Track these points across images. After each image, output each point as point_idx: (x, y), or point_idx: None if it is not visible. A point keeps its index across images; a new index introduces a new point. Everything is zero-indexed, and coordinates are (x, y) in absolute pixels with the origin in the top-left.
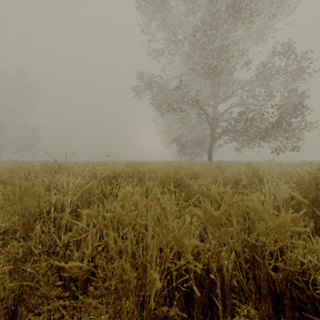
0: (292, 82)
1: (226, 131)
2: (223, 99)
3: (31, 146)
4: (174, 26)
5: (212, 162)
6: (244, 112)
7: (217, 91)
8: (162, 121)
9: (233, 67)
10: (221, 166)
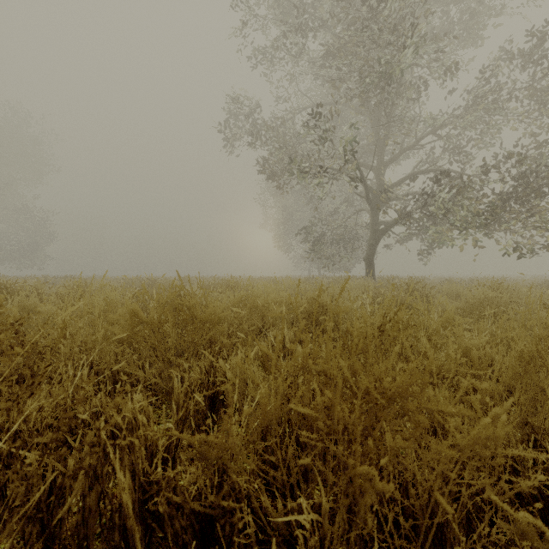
0: (547, 113)
1: (406, 216)
2: (396, 155)
3: (36, 249)
4: (300, 2)
5: (375, 279)
6: (447, 174)
7: (385, 138)
8: (276, 204)
9: (422, 83)
10: (416, 289)
